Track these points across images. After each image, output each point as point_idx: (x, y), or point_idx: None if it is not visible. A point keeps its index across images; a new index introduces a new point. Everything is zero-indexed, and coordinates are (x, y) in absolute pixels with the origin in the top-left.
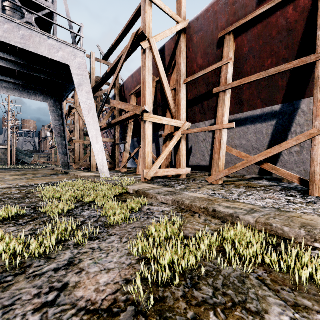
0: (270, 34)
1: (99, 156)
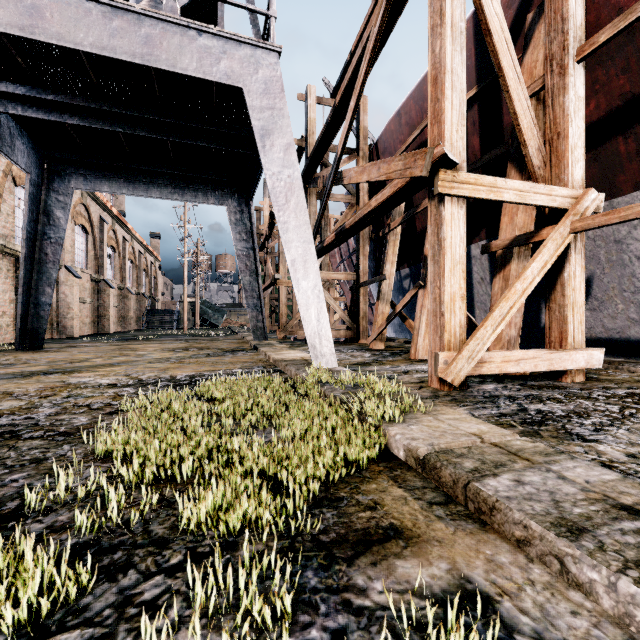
0: None
1: (311, 311)
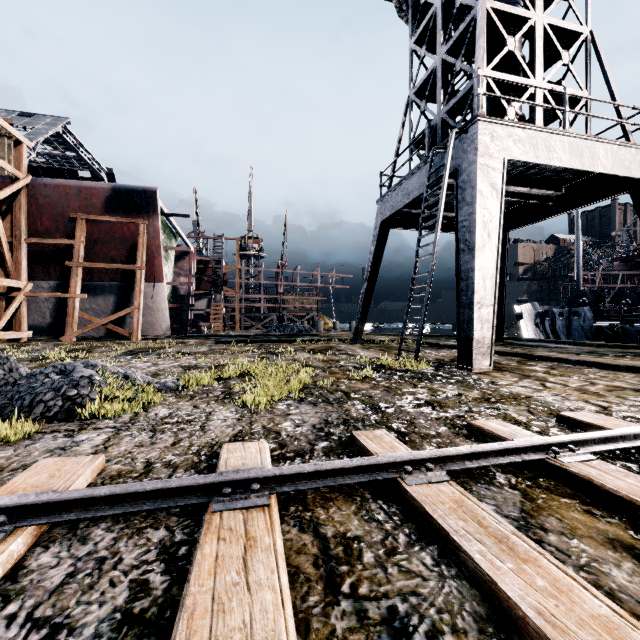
0: (114, 236)
1: None
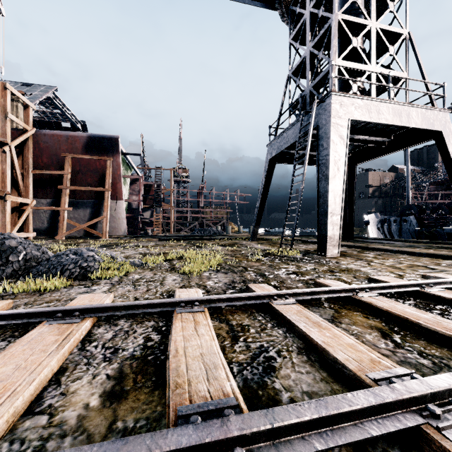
0: (90, 168)
1: None
